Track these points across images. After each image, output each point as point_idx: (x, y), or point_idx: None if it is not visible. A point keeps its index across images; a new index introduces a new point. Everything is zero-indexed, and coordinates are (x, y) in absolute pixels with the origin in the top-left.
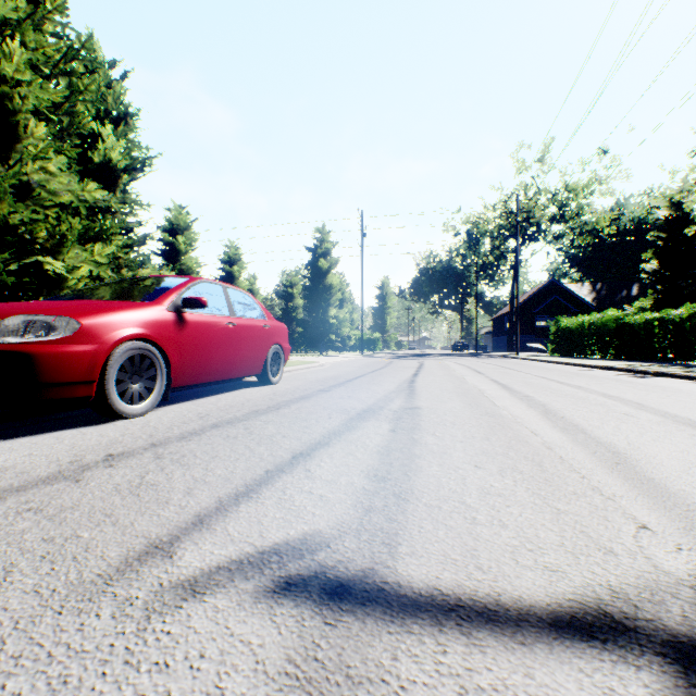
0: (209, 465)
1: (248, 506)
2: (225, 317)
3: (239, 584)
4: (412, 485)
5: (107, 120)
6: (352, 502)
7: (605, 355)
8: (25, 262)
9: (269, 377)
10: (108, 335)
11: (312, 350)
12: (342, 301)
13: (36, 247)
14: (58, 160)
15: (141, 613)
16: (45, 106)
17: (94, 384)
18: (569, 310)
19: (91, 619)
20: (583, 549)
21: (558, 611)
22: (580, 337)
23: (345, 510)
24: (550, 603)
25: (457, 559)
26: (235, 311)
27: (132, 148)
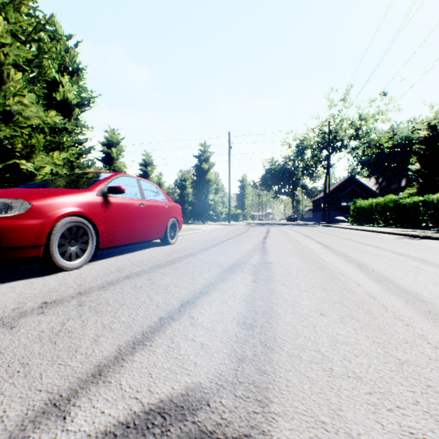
0: (117, 313)
1: (141, 355)
2: (138, 199)
3: None
4: (274, 333)
5: (65, 73)
6: (227, 351)
7: (386, 224)
8: (8, 164)
9: (168, 240)
10: (52, 212)
11: (198, 221)
12: (216, 190)
13: (15, 154)
14: (29, 96)
15: None
16: (22, 61)
17: (41, 247)
18: (361, 195)
19: None
20: (438, 409)
21: None
22: (370, 213)
23: (221, 360)
24: None
25: (326, 422)
26: (145, 196)
27: (81, 91)
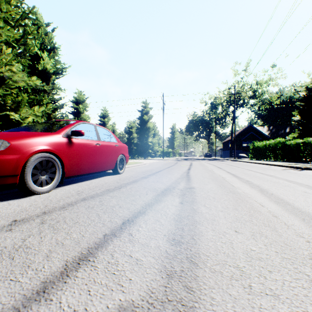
0: (70, 230)
1: (84, 271)
2: (95, 140)
3: None
4: (198, 249)
5: (45, 50)
6: (158, 267)
7: (276, 159)
8: (1, 115)
9: (118, 171)
10: (26, 150)
11: (141, 157)
12: (154, 135)
13: (7, 107)
14: (17, 65)
15: None
16: (12, 40)
17: (17, 176)
18: (257, 138)
19: None
20: None
21: None
22: (264, 151)
23: (153, 276)
24: None
25: None
26: (100, 138)
27: (56, 63)
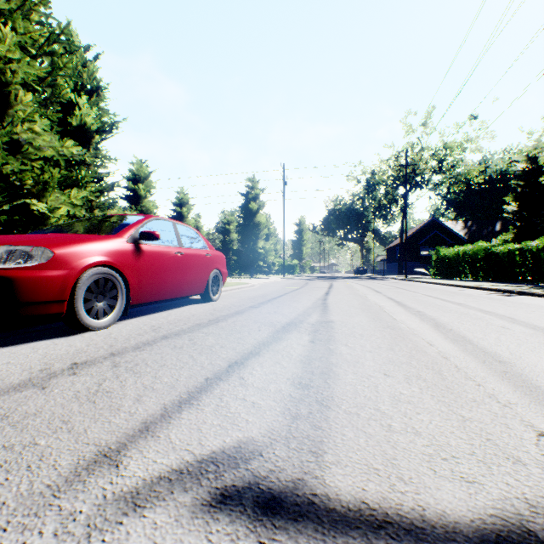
0: (157, 373)
1: (189, 413)
2: (175, 247)
3: (178, 496)
4: (332, 392)
5: (82, 92)
6: (281, 409)
7: (476, 277)
8: (16, 204)
9: (210, 296)
10: (77, 262)
11: (245, 274)
12: (268, 235)
13: (24, 192)
14: (42, 122)
15: (82, 531)
16: (32, 79)
17: (65, 303)
18: (446, 242)
19: (33, 537)
20: (493, 458)
21: (483, 529)
22: (456, 263)
23: (274, 417)
24: (474, 519)
25: (379, 469)
26: (183, 243)
27: (102, 114)
